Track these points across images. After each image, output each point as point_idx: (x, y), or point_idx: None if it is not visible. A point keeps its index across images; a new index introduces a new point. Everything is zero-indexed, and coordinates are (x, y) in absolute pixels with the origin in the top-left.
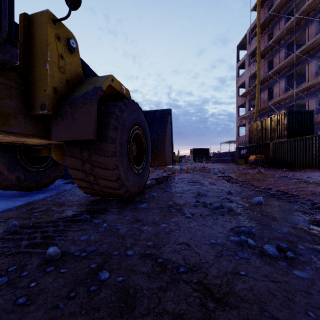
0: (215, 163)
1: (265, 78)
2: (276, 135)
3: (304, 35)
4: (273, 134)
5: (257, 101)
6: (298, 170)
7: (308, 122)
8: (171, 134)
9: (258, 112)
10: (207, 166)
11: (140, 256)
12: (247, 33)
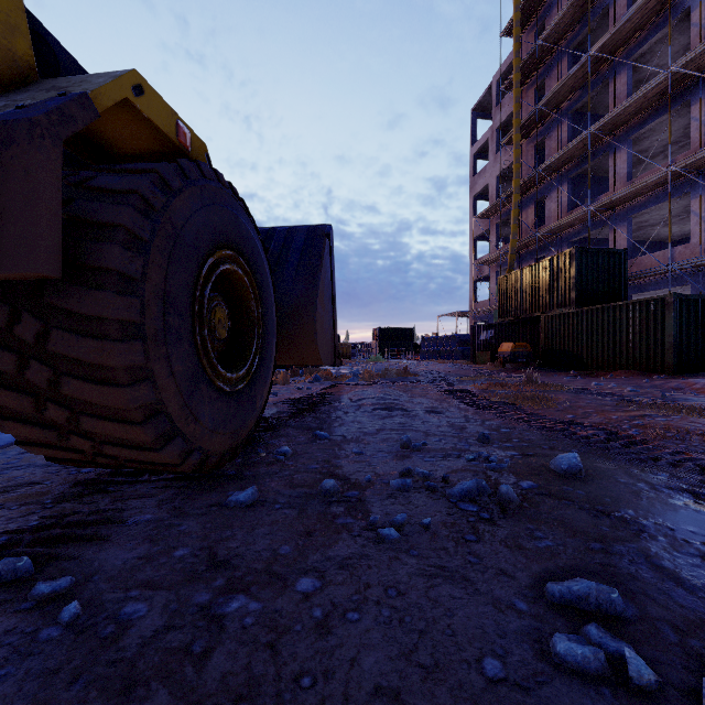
0: (427, 359)
1: (529, 179)
2: (555, 300)
3: (604, 96)
4: (549, 297)
5: (514, 228)
6: (599, 374)
7: (616, 274)
8: (332, 289)
9: (516, 252)
10: (411, 367)
11: None
12: (493, 84)
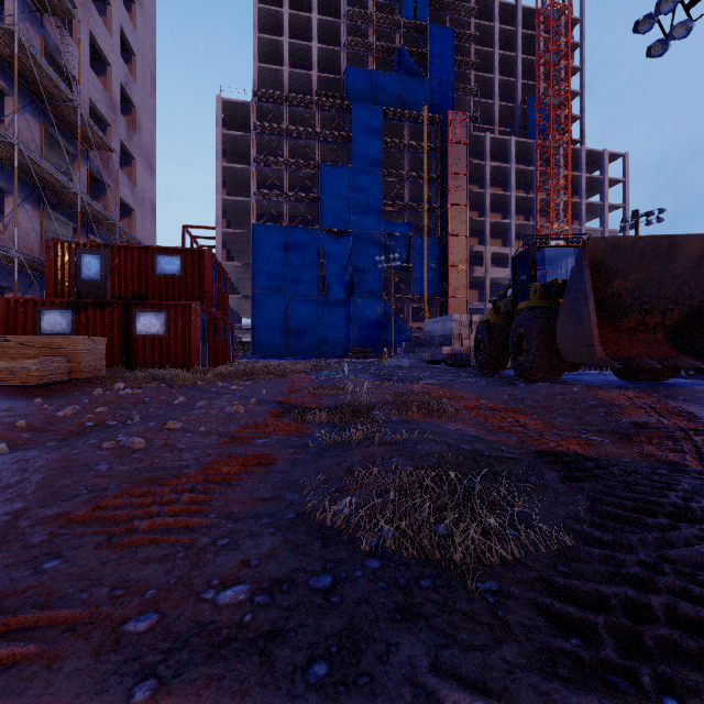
0: None
1: None
2: None
3: None
4: None
5: None
6: None
7: None
8: (581, 298)
9: None
10: None
11: (476, 378)
12: None
